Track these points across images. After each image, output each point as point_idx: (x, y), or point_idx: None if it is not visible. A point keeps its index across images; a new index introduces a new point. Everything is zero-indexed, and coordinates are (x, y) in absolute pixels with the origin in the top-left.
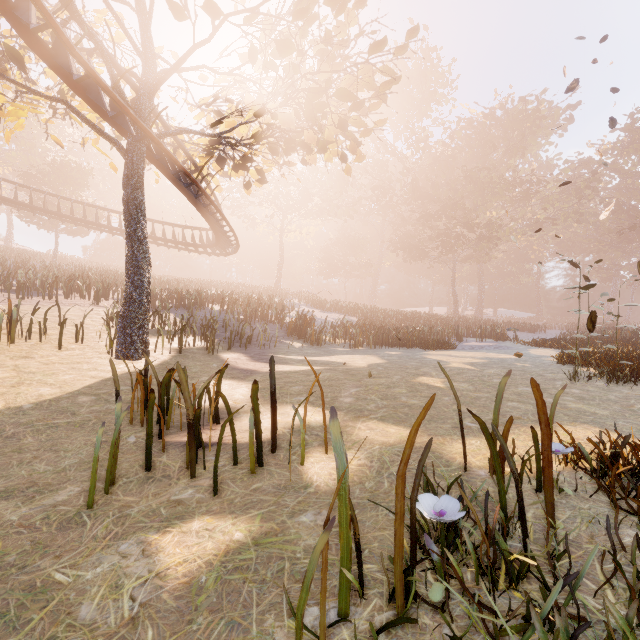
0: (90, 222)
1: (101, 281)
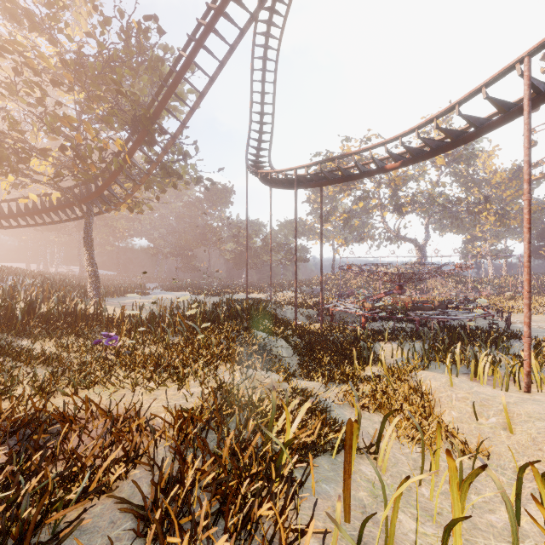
0: None
1: None
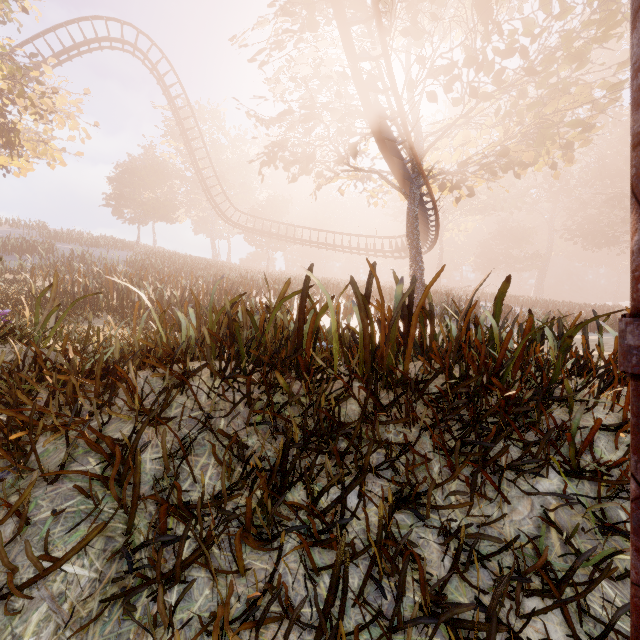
0: (306, 240)
1: (338, 283)
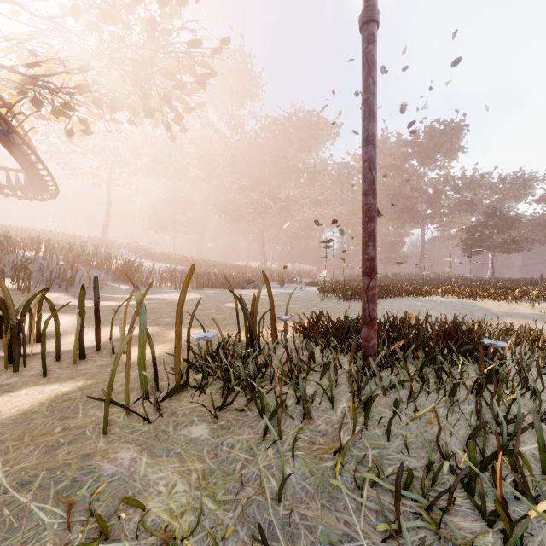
0: None
1: None
